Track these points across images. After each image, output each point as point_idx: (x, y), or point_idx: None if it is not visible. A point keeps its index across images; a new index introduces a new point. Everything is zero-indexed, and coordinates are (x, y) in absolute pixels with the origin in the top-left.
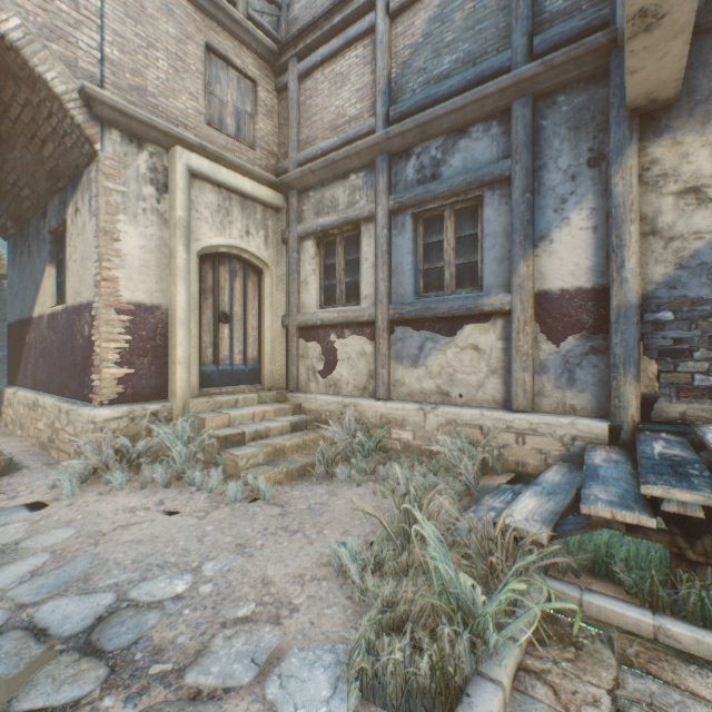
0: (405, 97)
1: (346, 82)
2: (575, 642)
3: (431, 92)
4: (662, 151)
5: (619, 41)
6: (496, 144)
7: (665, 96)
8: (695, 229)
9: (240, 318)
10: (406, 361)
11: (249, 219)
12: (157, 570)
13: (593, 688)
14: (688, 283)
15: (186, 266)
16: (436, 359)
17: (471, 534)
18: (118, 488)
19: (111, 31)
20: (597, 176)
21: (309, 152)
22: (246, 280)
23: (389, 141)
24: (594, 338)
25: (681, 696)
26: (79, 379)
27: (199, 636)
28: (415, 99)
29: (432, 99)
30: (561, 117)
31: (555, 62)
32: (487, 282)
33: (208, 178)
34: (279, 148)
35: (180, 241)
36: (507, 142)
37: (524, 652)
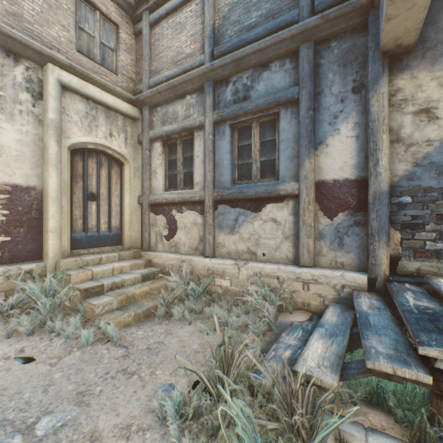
0: (225, 41)
1: (183, 29)
2: None
3: (243, 37)
4: (404, 83)
5: (375, 2)
6: (289, 75)
7: (407, 42)
8: (427, 138)
9: (106, 197)
10: (226, 229)
11: (112, 125)
12: None
13: None
14: (421, 176)
15: (57, 157)
16: (247, 228)
17: (275, 387)
18: None
19: None
20: (359, 99)
21: (157, 79)
22: (110, 170)
23: (214, 72)
24: (357, 215)
25: None
26: None
27: None
28: (232, 42)
29: (244, 42)
30: (334, 57)
31: (330, 17)
32: (282, 173)
33: (77, 91)
34: (136, 76)
35: (52, 137)
36: (296, 74)
37: None
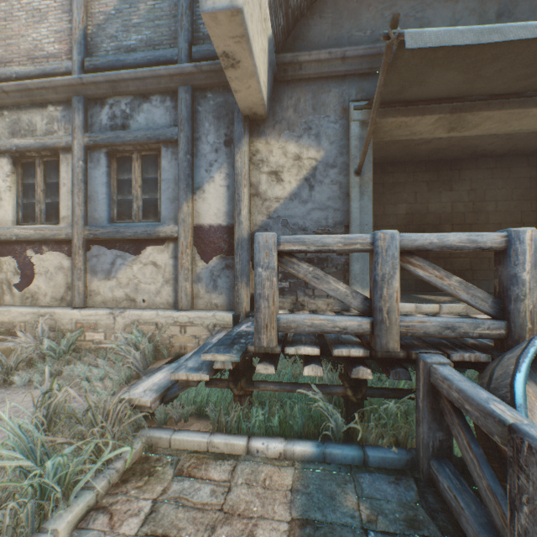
0: (100, 54)
1: (45, 20)
2: (152, 471)
3: (121, 58)
4: (262, 146)
5: None
6: (170, 114)
7: (261, 113)
8: (276, 196)
9: None
10: (101, 274)
11: None
12: None
13: (144, 501)
14: (273, 227)
15: None
16: (126, 273)
17: (89, 413)
18: None
19: None
20: (230, 153)
21: (3, 72)
22: None
23: (85, 86)
24: (228, 259)
25: (200, 484)
26: None
27: None
28: (108, 58)
29: (122, 63)
30: (210, 108)
31: (204, 69)
32: (164, 215)
33: None
34: None
35: None
36: (177, 115)
37: (106, 494)
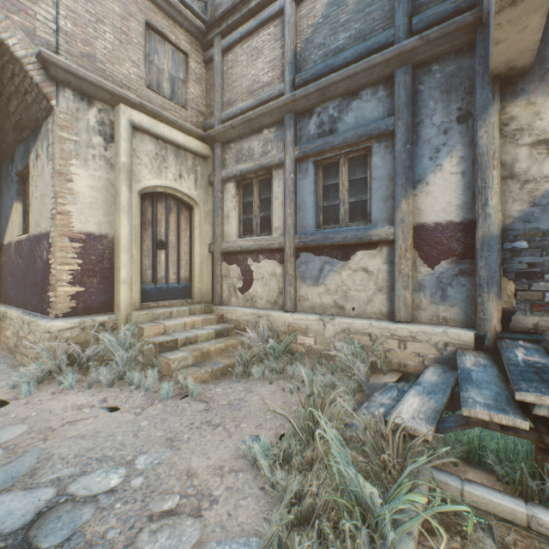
0: (308, 67)
1: (260, 55)
2: (460, 531)
3: (329, 63)
4: (518, 110)
5: (483, 19)
6: (382, 104)
7: (522, 64)
8: (546, 174)
9: (175, 245)
10: (309, 280)
11: (182, 165)
12: (96, 463)
13: None
14: (540, 217)
15: (129, 202)
16: (333, 279)
17: (367, 432)
18: (69, 388)
19: (65, 7)
20: (465, 130)
21: (231, 112)
22: (179, 215)
23: (295, 102)
24: (462, 263)
25: None
26: (39, 296)
27: (128, 531)
28: (316, 68)
29: (330, 68)
30: (435, 82)
31: (431, 37)
32: (375, 216)
33: (147, 131)
34: (207, 108)
35: (124, 182)
36: (391, 103)
37: (417, 542)
